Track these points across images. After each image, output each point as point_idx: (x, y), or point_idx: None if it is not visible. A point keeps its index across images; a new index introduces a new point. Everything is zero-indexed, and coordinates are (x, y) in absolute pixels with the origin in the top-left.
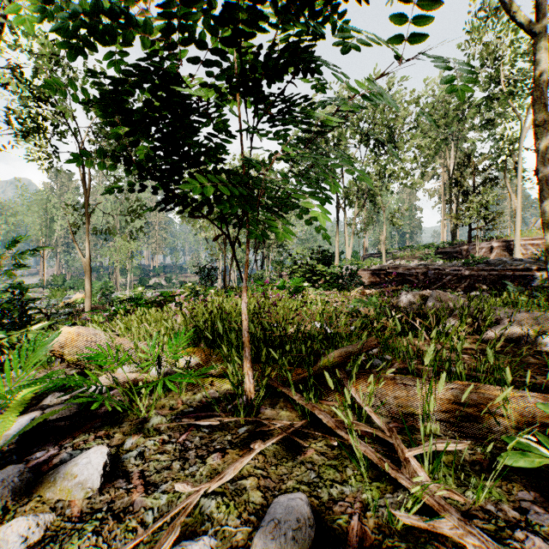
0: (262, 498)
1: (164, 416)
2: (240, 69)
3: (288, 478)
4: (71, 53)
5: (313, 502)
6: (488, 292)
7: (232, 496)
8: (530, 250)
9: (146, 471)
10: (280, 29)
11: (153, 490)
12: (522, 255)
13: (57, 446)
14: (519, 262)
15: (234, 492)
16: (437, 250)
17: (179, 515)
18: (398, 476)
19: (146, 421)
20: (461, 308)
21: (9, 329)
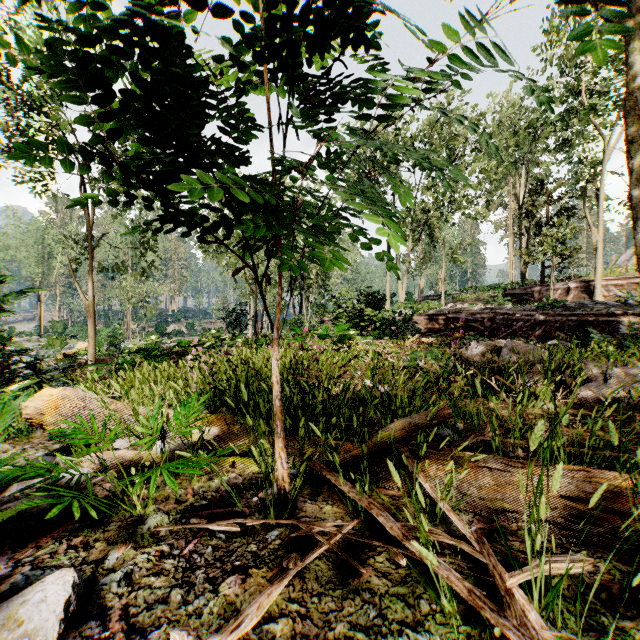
0: None
1: (166, 513)
2: (267, 27)
3: (337, 617)
4: None
5: None
6: (567, 340)
7: None
8: (613, 292)
9: (131, 605)
10: None
11: (139, 639)
12: (604, 297)
13: (13, 562)
14: (602, 305)
15: None
16: (504, 291)
17: None
18: (501, 622)
19: (141, 521)
20: (543, 361)
21: None
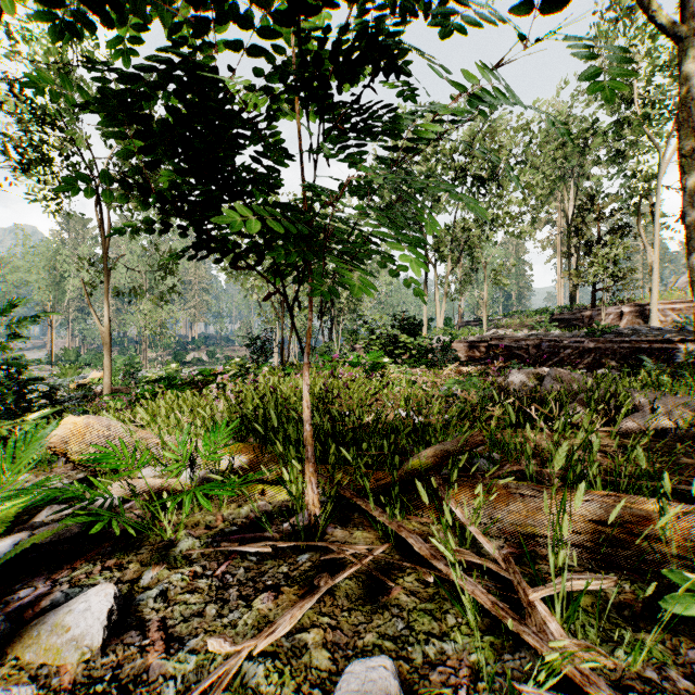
0: (330, 661)
1: (197, 538)
2: (299, 62)
3: (366, 629)
4: (62, 36)
5: (402, 666)
6: (618, 369)
7: (288, 657)
8: (670, 317)
9: (169, 619)
10: (354, 3)
11: (178, 647)
12: (660, 322)
13: (50, 581)
14: (657, 331)
15: (291, 652)
16: (552, 316)
17: (211, 690)
18: (521, 630)
19: (172, 545)
20: (587, 391)
21: (2, 418)
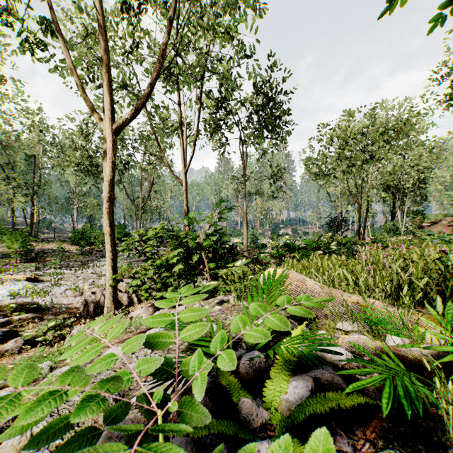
0: None
1: None
2: None
3: None
4: None
5: None
6: None
7: None
8: None
9: None
10: None
11: None
12: None
13: None
14: None
15: None
16: None
17: None
18: None
19: None
20: None
21: (212, 262)
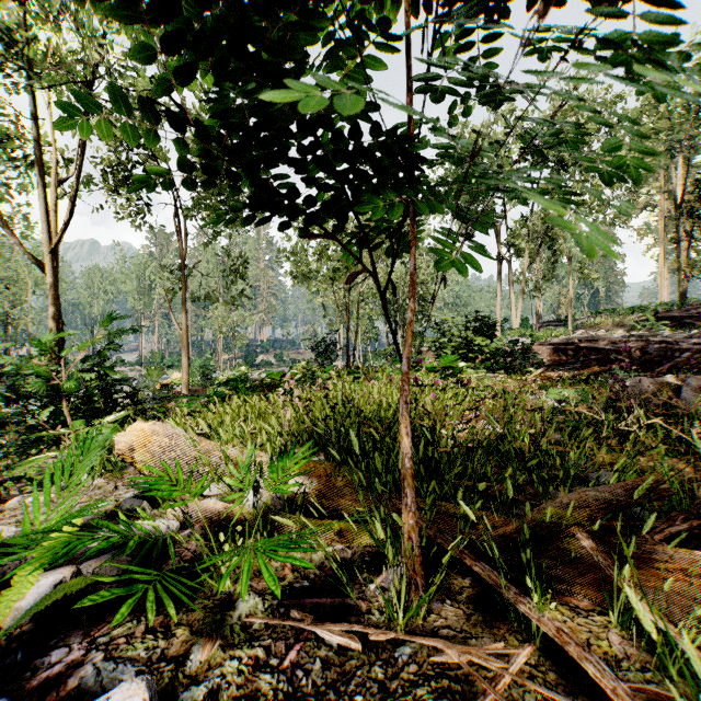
0: None
1: (260, 595)
2: None
3: None
4: None
5: None
6: None
7: None
8: None
9: None
10: None
11: None
12: None
13: (87, 640)
14: None
15: None
16: (655, 314)
17: None
18: None
19: (230, 603)
20: None
21: (92, 417)
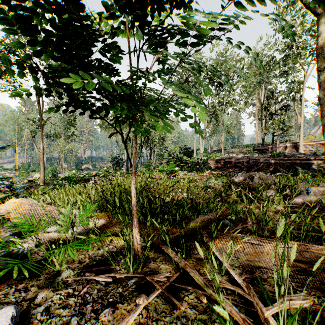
0: None
1: (73, 269)
2: None
3: None
4: None
5: None
6: (285, 173)
7: None
8: (308, 148)
9: None
10: None
11: None
12: (304, 151)
13: None
14: (303, 155)
15: None
16: (253, 148)
17: None
18: None
19: (58, 274)
20: (275, 184)
21: None
